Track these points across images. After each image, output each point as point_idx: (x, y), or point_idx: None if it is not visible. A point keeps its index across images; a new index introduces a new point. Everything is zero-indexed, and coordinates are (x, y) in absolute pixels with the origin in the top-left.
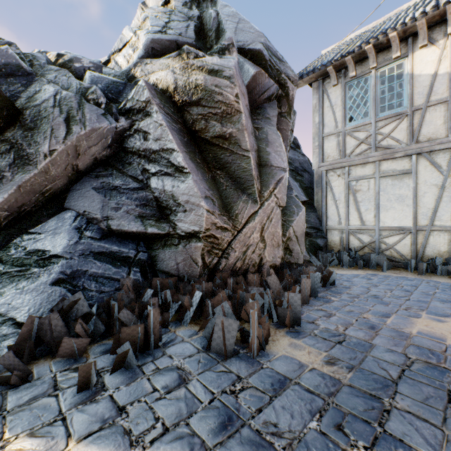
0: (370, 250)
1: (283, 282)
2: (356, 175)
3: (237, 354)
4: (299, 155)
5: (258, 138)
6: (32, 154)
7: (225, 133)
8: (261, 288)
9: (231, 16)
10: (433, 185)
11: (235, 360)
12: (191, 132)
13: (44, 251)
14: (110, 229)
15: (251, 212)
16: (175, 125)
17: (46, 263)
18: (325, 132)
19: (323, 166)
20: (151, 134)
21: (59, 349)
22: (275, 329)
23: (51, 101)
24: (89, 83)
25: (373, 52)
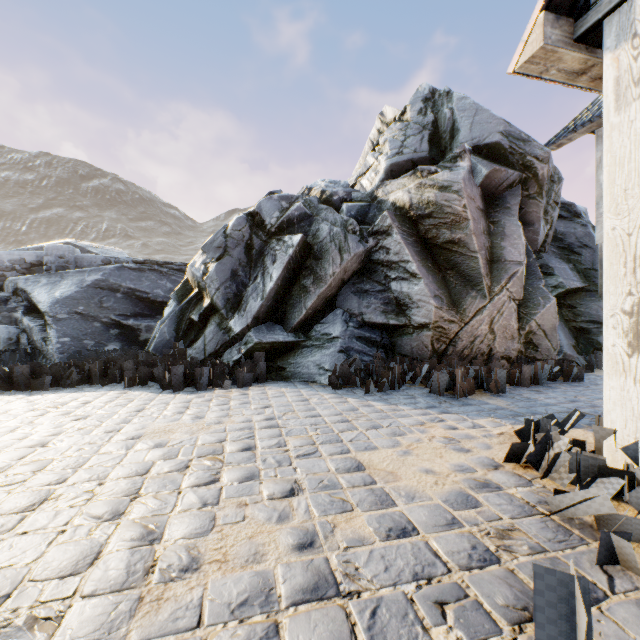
0: None
1: (510, 370)
2: None
3: (447, 396)
4: (575, 226)
5: (492, 233)
6: (323, 276)
7: (454, 239)
8: (477, 367)
9: (467, 110)
10: None
11: (445, 397)
12: (424, 239)
13: (329, 334)
14: (364, 321)
15: (478, 307)
16: (410, 239)
17: (332, 341)
18: None
19: None
20: (391, 250)
21: (350, 380)
22: (482, 393)
23: (328, 237)
24: (345, 213)
25: None
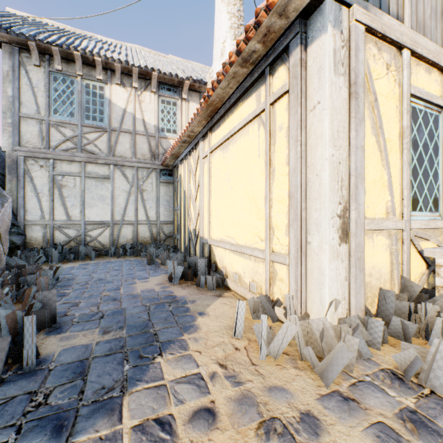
0: (77, 243)
1: (3, 290)
2: (63, 171)
3: (3, 382)
4: None
5: None
6: None
7: None
8: None
9: None
10: (124, 191)
11: (6, 387)
12: None
13: None
14: None
15: None
16: None
17: None
18: (23, 111)
19: (21, 151)
20: None
21: None
22: None
23: None
24: None
25: (81, 61)
